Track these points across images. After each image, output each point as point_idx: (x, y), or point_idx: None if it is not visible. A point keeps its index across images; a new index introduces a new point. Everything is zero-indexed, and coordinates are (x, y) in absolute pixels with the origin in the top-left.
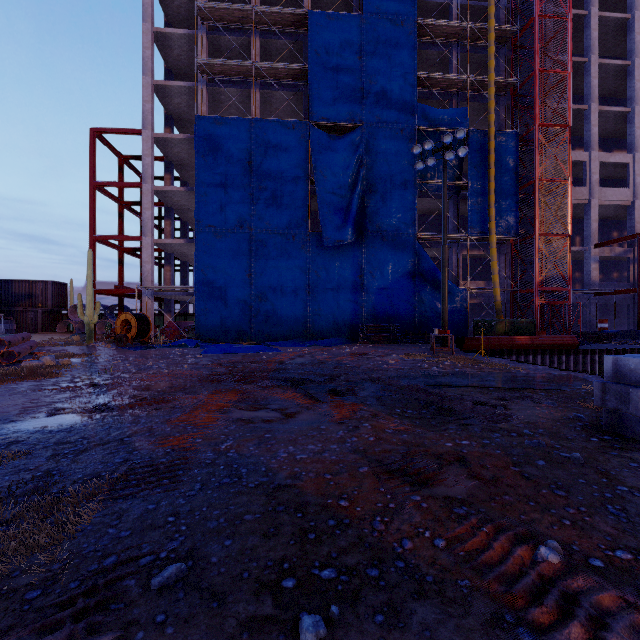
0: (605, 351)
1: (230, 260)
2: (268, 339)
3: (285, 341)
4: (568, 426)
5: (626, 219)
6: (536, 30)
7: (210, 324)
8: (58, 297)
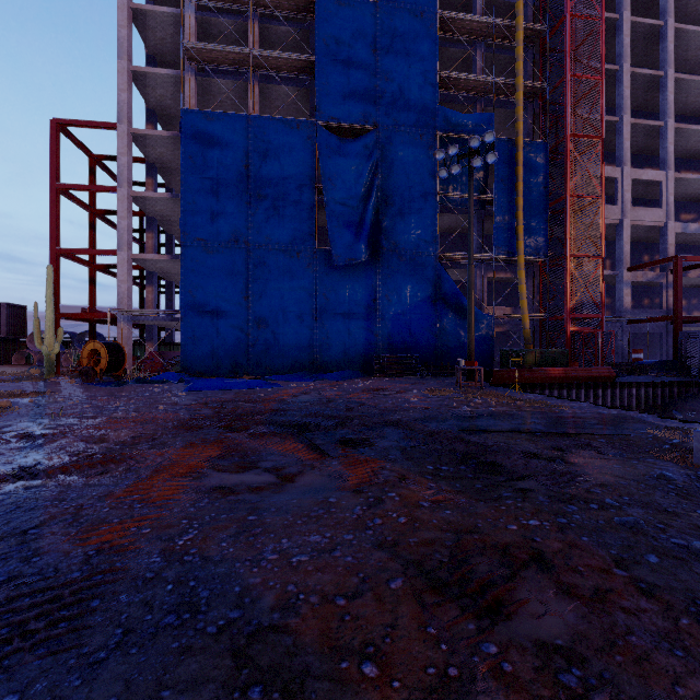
0: (643, 384)
1: (223, 280)
2: (268, 372)
3: (288, 374)
4: (657, 490)
5: (657, 242)
6: (567, 30)
7: (199, 355)
8: (14, 322)
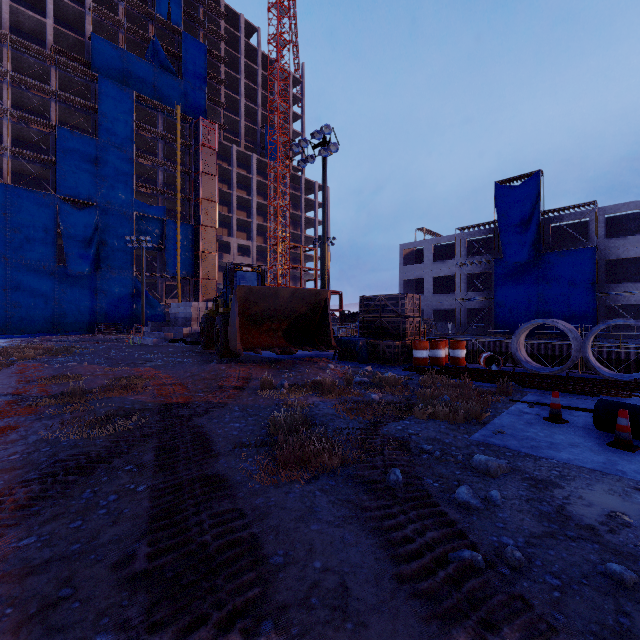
0: None
1: None
2: (22, 333)
3: (40, 333)
4: None
5: None
6: (201, 178)
7: None
8: None
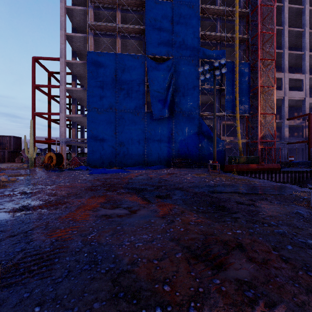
0: (294, 171)
1: (105, 125)
2: (125, 166)
3: (133, 167)
4: (295, 218)
5: (301, 107)
6: (259, 12)
7: (95, 158)
8: (16, 144)
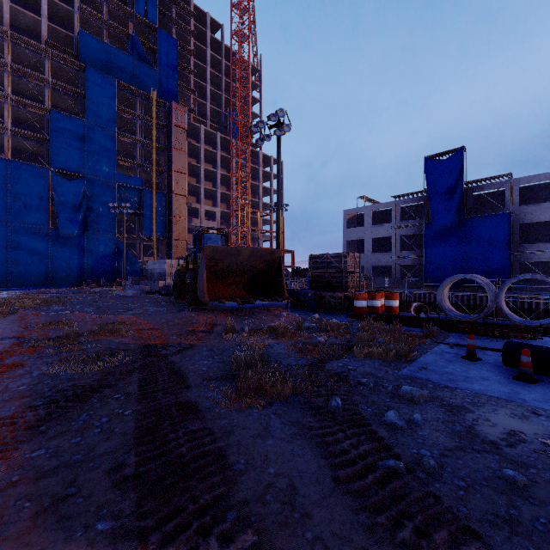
0: None
1: None
2: (21, 286)
3: (36, 286)
4: None
5: None
6: (173, 154)
7: None
8: None
